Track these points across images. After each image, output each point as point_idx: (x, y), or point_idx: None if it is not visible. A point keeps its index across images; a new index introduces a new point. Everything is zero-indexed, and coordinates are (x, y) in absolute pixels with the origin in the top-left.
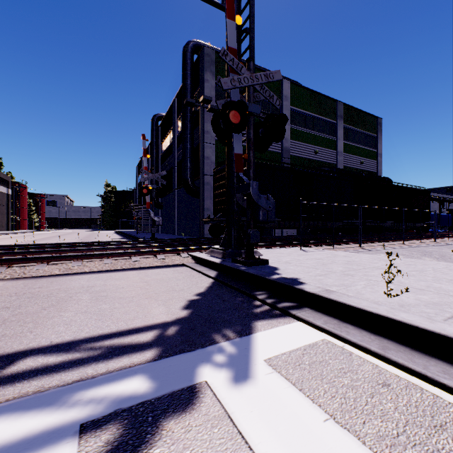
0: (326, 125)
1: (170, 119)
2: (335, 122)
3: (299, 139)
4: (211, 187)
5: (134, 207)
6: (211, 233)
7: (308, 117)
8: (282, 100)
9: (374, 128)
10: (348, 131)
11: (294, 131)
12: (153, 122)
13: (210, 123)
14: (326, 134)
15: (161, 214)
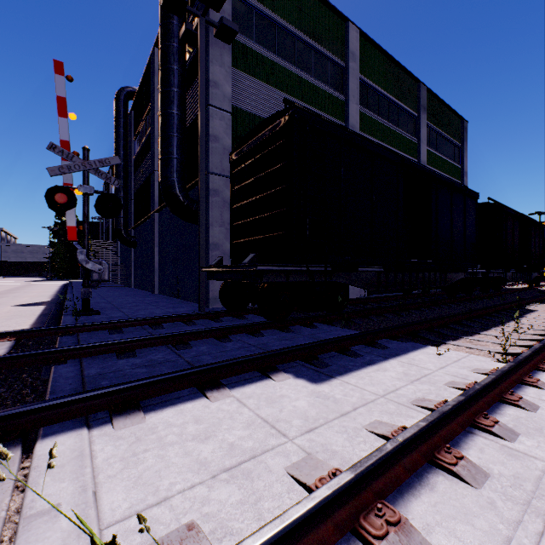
0: (405, 118)
1: (148, 91)
2: (416, 115)
3: (371, 133)
4: (224, 201)
5: (92, 244)
6: (225, 302)
7: (383, 100)
8: (346, 59)
9: (458, 134)
10: (431, 132)
11: (364, 117)
12: (119, 99)
13: (221, 67)
14: (405, 131)
15: (133, 255)
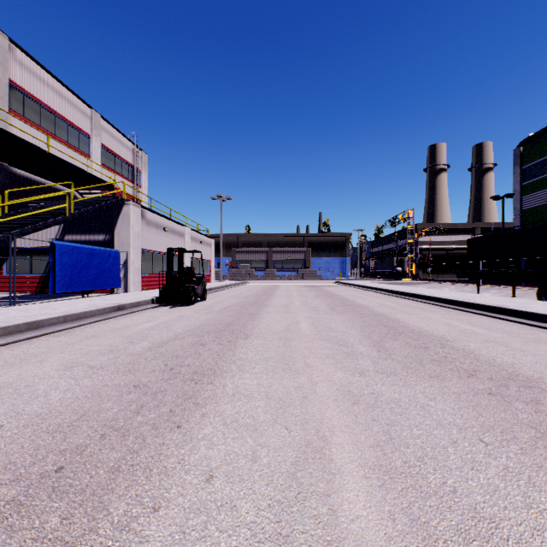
0: None
1: None
2: None
3: None
4: None
5: None
6: None
7: None
8: None
9: None
10: None
11: None
12: None
13: (516, 201)
14: None
15: None
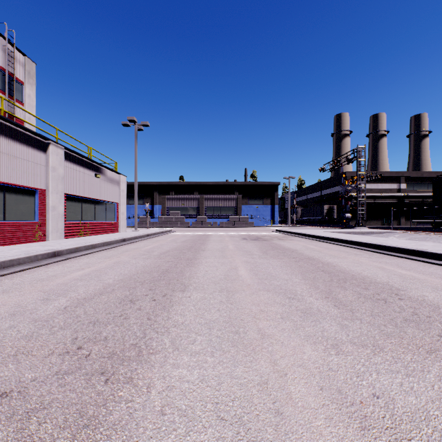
0: None
1: None
2: None
3: None
4: None
5: None
6: None
7: None
8: None
9: None
10: None
11: None
12: None
13: None
14: None
15: None
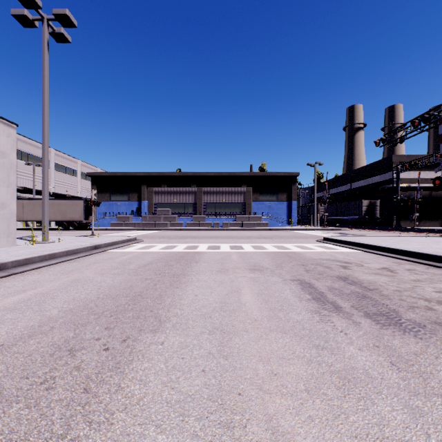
0: None
1: None
2: None
3: None
4: None
5: None
6: None
7: None
8: None
9: None
10: None
11: None
12: None
13: None
14: None
15: None
